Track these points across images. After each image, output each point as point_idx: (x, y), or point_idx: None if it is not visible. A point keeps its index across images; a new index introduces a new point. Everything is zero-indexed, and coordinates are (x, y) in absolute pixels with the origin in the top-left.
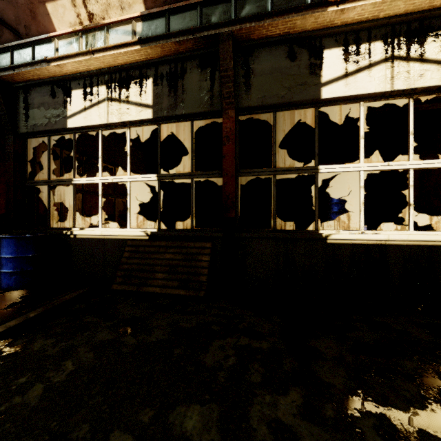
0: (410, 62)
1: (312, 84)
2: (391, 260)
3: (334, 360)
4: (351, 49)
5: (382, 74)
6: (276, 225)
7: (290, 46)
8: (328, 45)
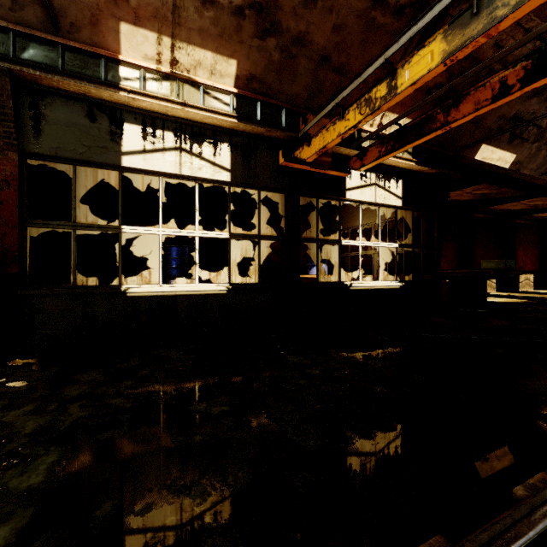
0: (193, 156)
1: (113, 150)
2: (179, 307)
3: (87, 382)
4: (148, 131)
5: (173, 159)
6: (114, 280)
7: (90, 107)
8: (128, 120)
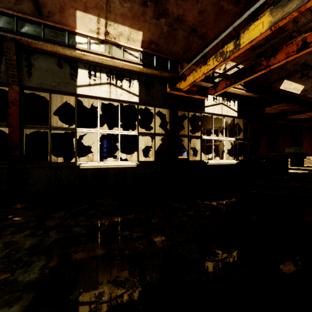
0: (117, 87)
1: (72, 84)
2: (109, 174)
3: (58, 218)
4: (92, 73)
5: (106, 89)
6: (71, 159)
7: (59, 59)
8: (80, 67)
